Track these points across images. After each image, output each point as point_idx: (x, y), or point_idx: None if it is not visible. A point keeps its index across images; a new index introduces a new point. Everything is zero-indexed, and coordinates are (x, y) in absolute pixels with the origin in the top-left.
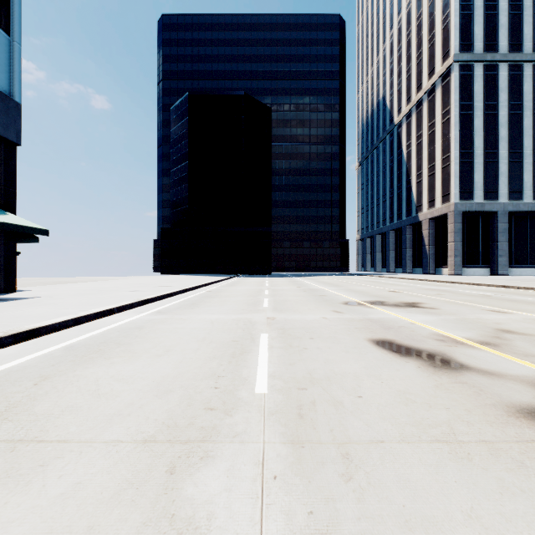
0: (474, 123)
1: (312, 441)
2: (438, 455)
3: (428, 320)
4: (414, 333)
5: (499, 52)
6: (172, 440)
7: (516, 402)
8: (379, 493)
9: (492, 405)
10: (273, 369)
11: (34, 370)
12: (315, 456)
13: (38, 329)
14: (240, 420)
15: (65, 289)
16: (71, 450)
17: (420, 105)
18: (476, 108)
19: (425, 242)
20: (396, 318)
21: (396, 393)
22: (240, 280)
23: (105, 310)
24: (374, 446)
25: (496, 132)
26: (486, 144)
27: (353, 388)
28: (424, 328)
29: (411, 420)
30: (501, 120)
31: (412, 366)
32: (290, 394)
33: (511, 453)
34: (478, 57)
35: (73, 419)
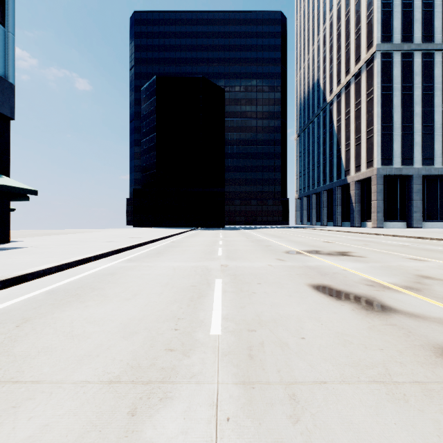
0: (393, 101)
1: (261, 382)
2: (377, 396)
3: (358, 267)
4: (346, 279)
5: (414, 42)
6: (135, 380)
7: (441, 343)
8: (325, 436)
9: (421, 346)
10: (226, 311)
11: (18, 313)
12: (265, 397)
13: (24, 276)
14: (196, 360)
15: (52, 240)
16: (42, 391)
17: (348, 87)
18: (395, 89)
19: (353, 201)
20: (331, 265)
21: (335, 334)
22: (198, 232)
23: (84, 258)
24: (317, 387)
25: (412, 109)
26: (403, 119)
27: (296, 330)
28: (355, 274)
29: (350, 360)
30: (415, 99)
31: (347, 309)
32: (241, 336)
33: (442, 394)
34: (397, 46)
35: (47, 360)
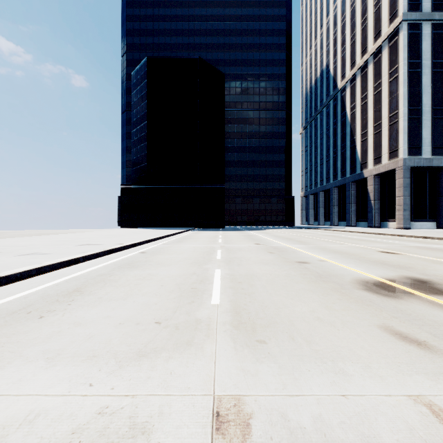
0: (422, 80)
1: None
2: None
3: None
4: None
5: None
6: None
7: None
8: None
9: None
10: None
11: None
12: None
13: None
14: None
15: None
16: None
17: (364, 68)
18: (424, 66)
19: (371, 197)
20: None
21: None
22: (192, 234)
23: None
24: None
25: None
26: (433, 101)
27: None
28: None
29: None
30: None
31: None
32: None
33: None
34: (426, 16)
35: None
